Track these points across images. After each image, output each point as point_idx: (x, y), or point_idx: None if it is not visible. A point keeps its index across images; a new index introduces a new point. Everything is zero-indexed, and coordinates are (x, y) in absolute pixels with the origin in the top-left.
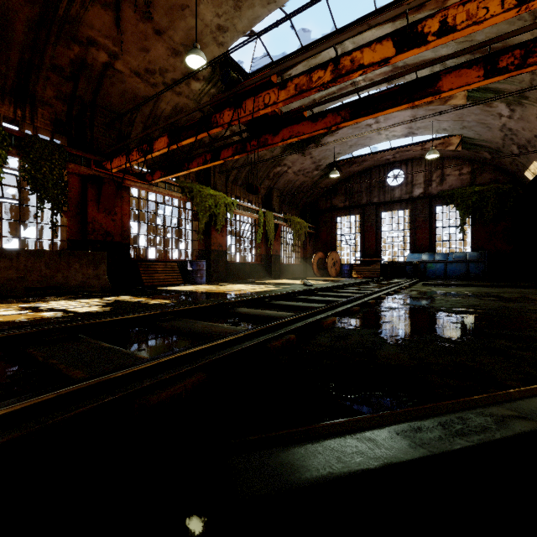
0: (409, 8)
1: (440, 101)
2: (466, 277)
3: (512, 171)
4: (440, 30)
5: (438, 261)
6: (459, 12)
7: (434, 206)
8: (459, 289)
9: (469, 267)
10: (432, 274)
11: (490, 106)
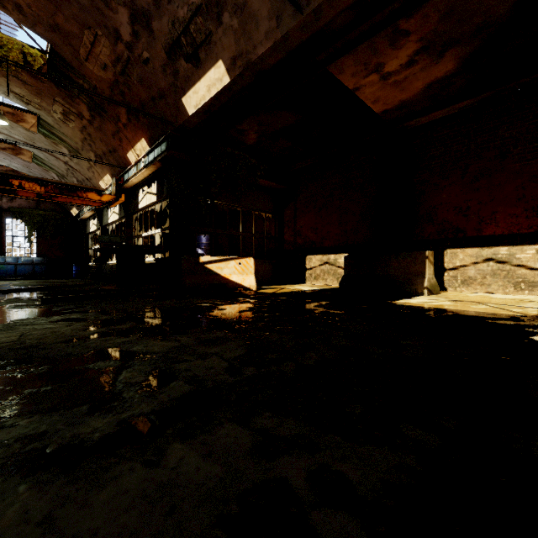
0: (7, 173)
1: (13, 152)
2: (33, 275)
3: (64, 207)
4: (19, 186)
5: (9, 263)
6: (27, 184)
7: (5, 218)
8: (27, 281)
9: (35, 268)
10: (4, 274)
11: (48, 171)
